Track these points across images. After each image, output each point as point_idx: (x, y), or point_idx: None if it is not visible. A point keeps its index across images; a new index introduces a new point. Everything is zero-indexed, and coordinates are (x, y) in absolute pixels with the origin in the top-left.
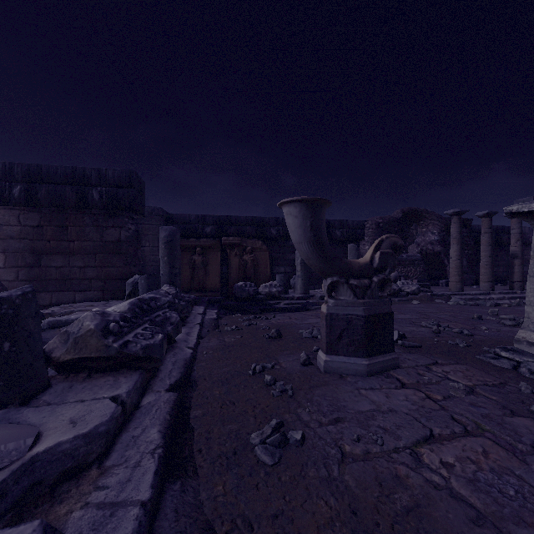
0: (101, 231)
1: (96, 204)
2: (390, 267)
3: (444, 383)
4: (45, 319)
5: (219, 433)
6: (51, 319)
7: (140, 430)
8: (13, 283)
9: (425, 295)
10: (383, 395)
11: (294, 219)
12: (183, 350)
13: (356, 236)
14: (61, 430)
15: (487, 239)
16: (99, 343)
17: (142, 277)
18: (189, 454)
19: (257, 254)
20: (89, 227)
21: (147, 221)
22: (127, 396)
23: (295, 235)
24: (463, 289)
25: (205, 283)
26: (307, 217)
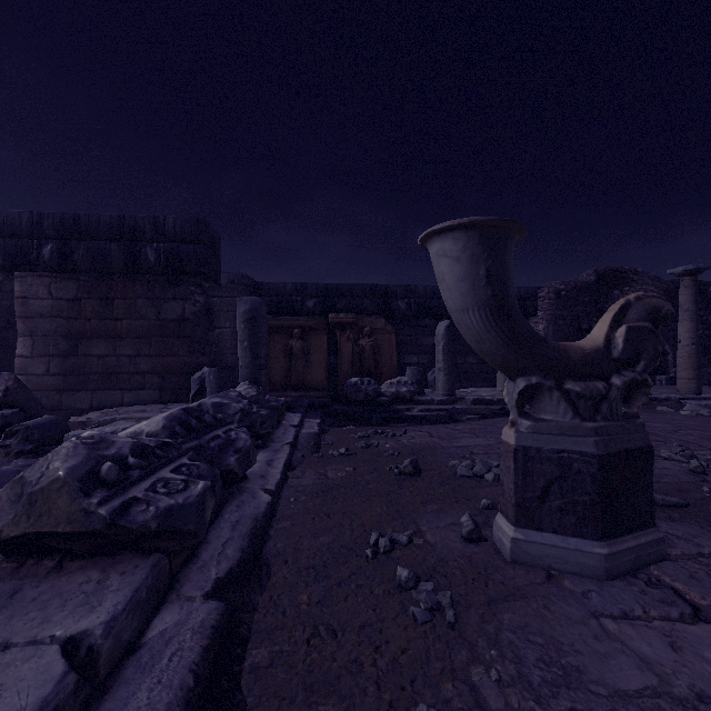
0: (158, 305)
1: (151, 267)
2: (648, 357)
3: None
4: (69, 433)
5: None
6: (77, 432)
7: None
8: (43, 378)
9: None
10: (660, 639)
11: (454, 265)
12: (255, 497)
13: (525, 310)
14: None
15: None
16: (73, 505)
17: (210, 371)
18: None
19: (378, 338)
20: (142, 299)
21: (227, 293)
22: (104, 634)
23: (455, 296)
24: (701, 391)
25: (306, 378)
26: (479, 258)
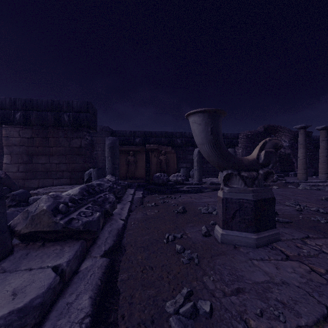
0: (69, 140)
1: (66, 123)
2: (273, 162)
3: (321, 256)
4: (31, 197)
5: (140, 298)
6: (35, 197)
7: (74, 297)
8: (16, 173)
9: (281, 182)
10: (273, 266)
11: (198, 126)
12: (117, 221)
13: (233, 143)
14: (0, 304)
15: (324, 144)
16: (50, 220)
17: (94, 170)
18: (114, 320)
19: (168, 155)
20: (62, 138)
21: (99, 135)
22: (66, 265)
23: (199, 138)
24: (307, 179)
25: (135, 173)
26: (208, 124)
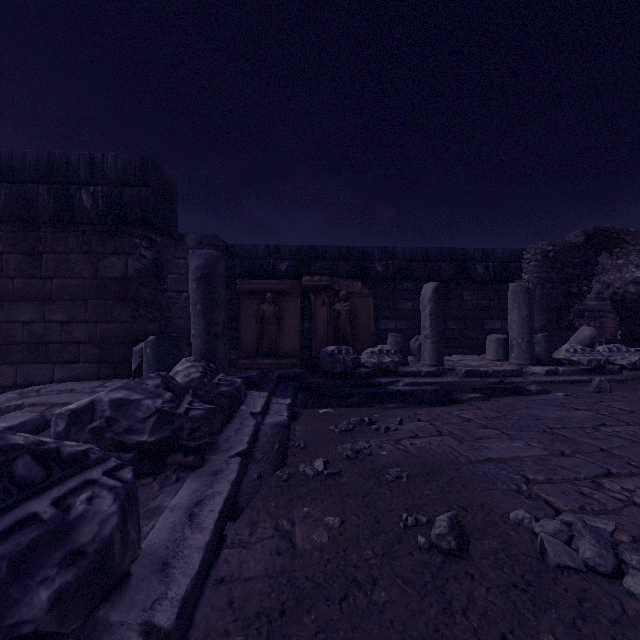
0: (96, 261)
1: (87, 215)
2: None
3: None
4: None
5: None
6: None
7: None
8: None
9: None
10: None
11: None
12: None
13: (509, 273)
14: None
15: None
16: None
17: (147, 342)
18: None
19: (355, 302)
20: (77, 254)
21: None
22: None
23: None
24: None
25: (279, 344)
26: None
